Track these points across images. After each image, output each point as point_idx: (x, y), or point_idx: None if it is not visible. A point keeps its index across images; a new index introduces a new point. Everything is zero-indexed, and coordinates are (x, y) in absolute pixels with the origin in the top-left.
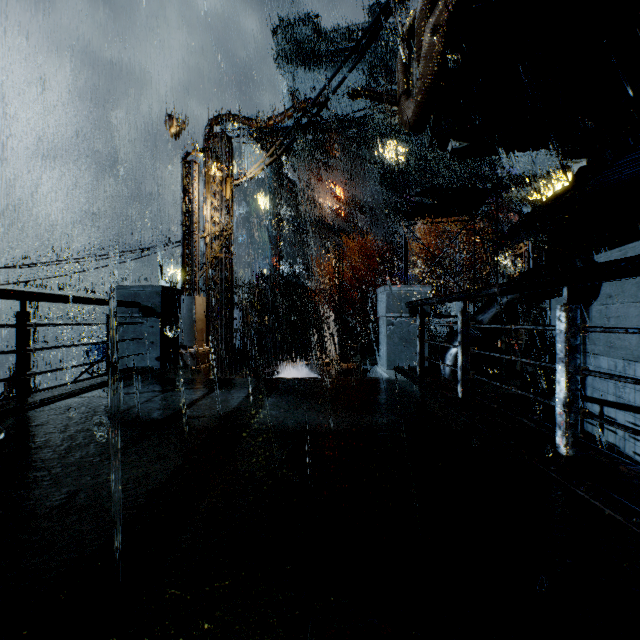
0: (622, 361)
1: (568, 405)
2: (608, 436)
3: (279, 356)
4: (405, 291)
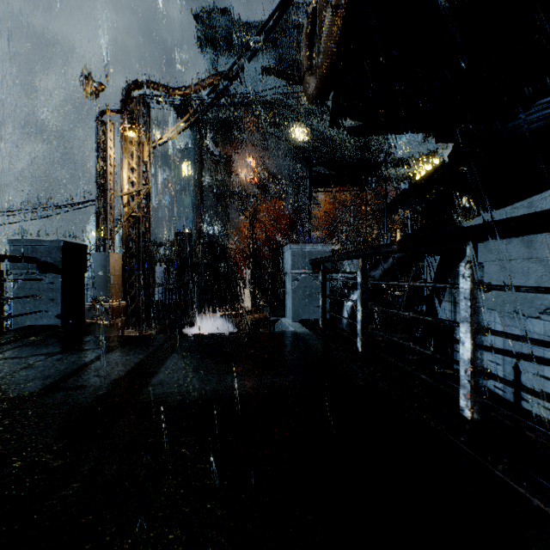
0: (485, 310)
1: (473, 367)
2: None
3: (199, 308)
4: (309, 249)
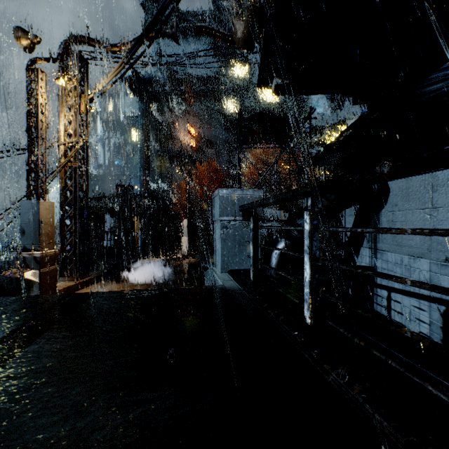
0: (408, 257)
1: None
2: (395, 316)
3: (143, 253)
4: (238, 195)
